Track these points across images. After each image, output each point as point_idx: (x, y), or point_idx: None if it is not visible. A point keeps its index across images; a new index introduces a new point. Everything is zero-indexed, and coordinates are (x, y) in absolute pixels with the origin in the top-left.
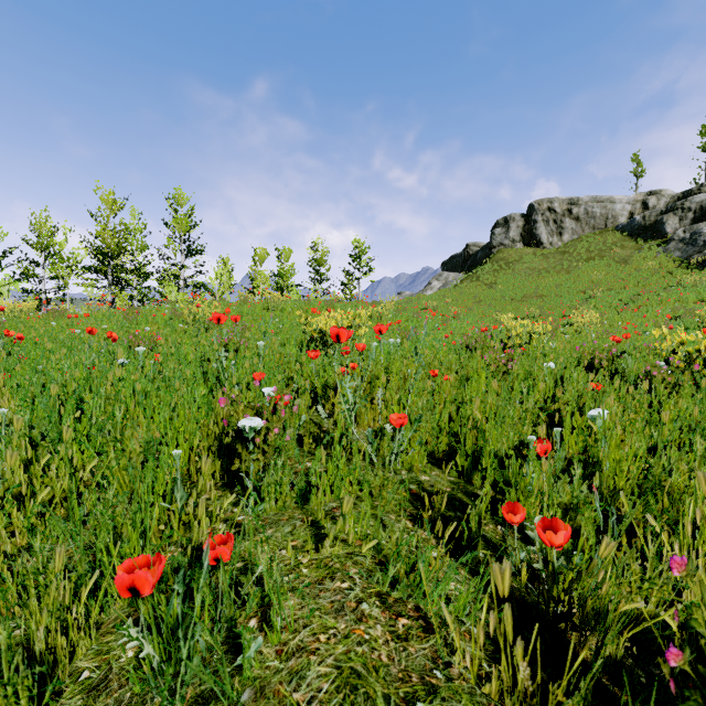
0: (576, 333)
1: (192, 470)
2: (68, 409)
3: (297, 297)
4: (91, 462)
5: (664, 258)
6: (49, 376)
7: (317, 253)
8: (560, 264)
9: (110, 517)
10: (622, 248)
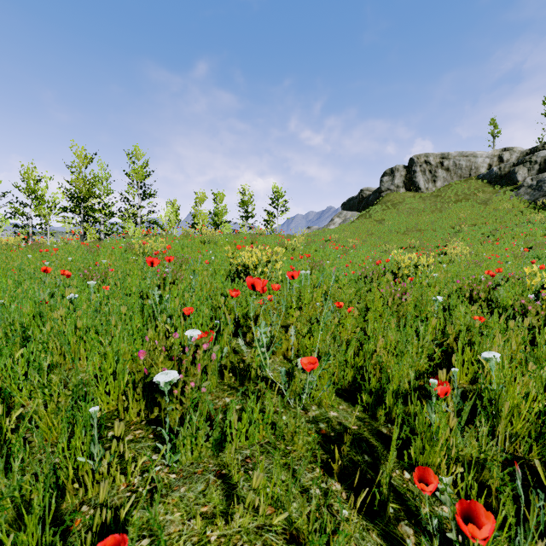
0: (450, 262)
1: (120, 408)
2: (5, 353)
3: (229, 231)
4: (16, 411)
5: (516, 200)
6: (4, 312)
7: (244, 196)
8: (435, 205)
9: (0, 508)
10: (483, 193)
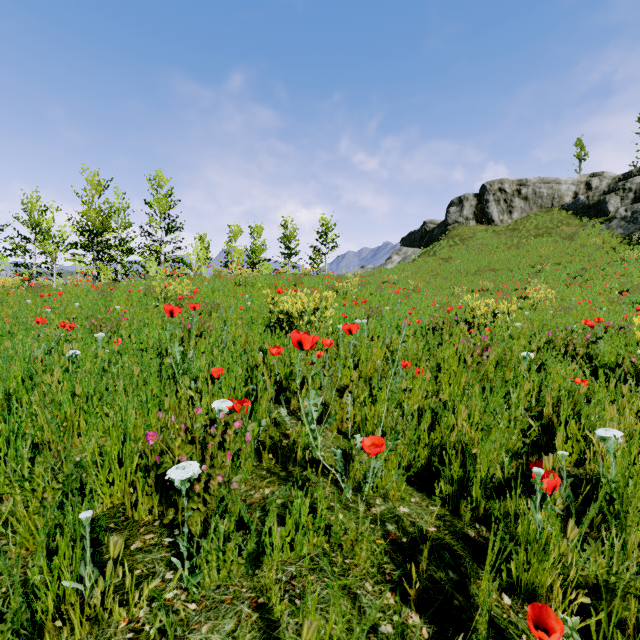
0: (532, 308)
1: (126, 502)
2: None
3: (268, 271)
4: None
5: (607, 235)
6: None
7: (287, 230)
8: (511, 240)
9: None
10: (568, 226)
